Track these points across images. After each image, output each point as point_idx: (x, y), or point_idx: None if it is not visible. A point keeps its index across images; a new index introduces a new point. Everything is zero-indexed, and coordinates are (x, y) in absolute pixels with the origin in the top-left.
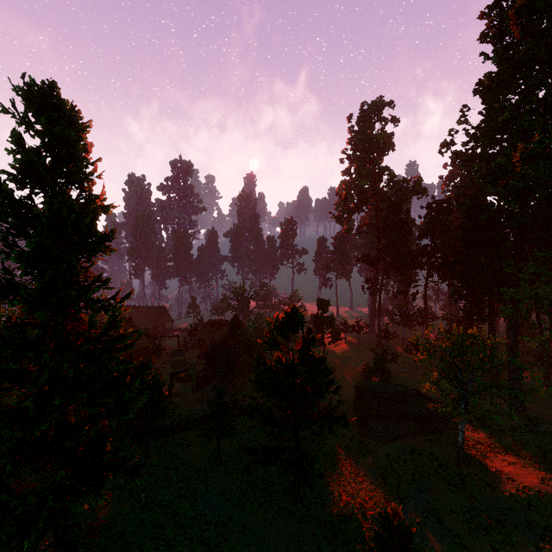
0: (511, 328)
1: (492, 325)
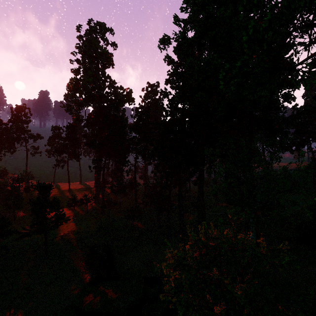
0: (200, 196)
1: (180, 191)
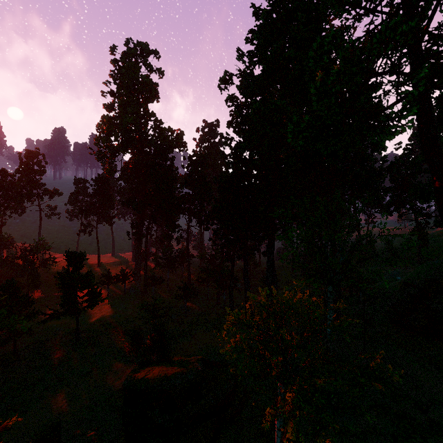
0: (270, 267)
1: (246, 263)
